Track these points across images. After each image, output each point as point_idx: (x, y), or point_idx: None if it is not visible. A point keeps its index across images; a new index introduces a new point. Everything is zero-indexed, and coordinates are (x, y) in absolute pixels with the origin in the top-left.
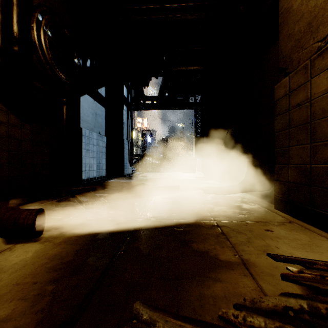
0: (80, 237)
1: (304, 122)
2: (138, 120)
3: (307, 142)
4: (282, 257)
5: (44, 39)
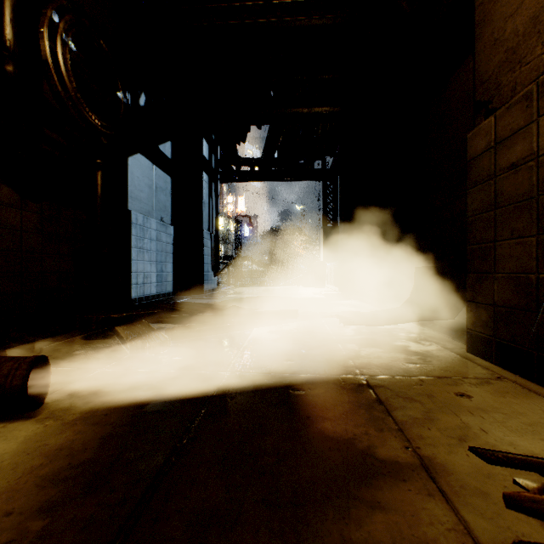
0: (113, 409)
1: (525, 196)
2: (229, 199)
3: (531, 233)
4: (501, 454)
5: (63, 55)
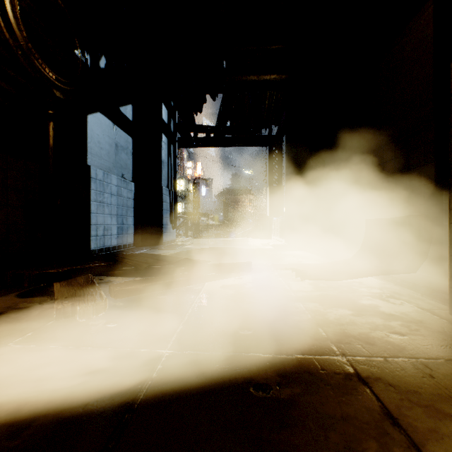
0: None
1: None
2: (189, 165)
3: None
4: None
5: (10, 1)
